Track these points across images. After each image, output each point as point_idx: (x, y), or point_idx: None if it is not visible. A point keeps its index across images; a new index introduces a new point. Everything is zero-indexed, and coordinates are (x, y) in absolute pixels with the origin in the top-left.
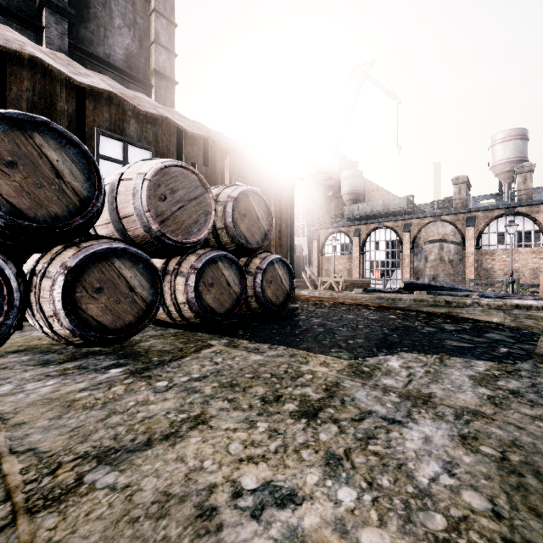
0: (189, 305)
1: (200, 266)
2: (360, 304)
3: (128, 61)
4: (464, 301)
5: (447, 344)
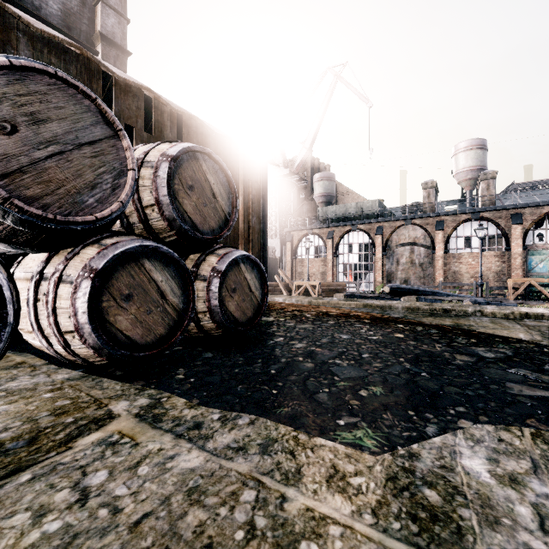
0: (81, 336)
1: (102, 266)
2: (348, 314)
3: (66, 19)
4: (465, 309)
5: (516, 392)
